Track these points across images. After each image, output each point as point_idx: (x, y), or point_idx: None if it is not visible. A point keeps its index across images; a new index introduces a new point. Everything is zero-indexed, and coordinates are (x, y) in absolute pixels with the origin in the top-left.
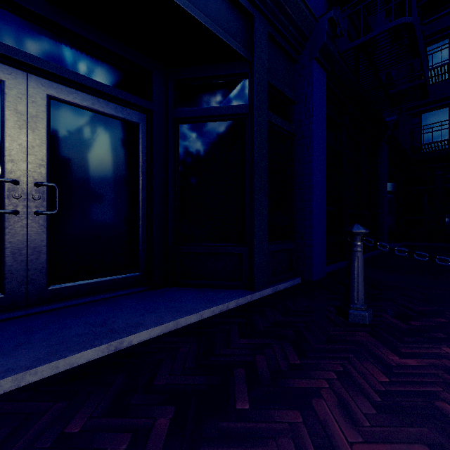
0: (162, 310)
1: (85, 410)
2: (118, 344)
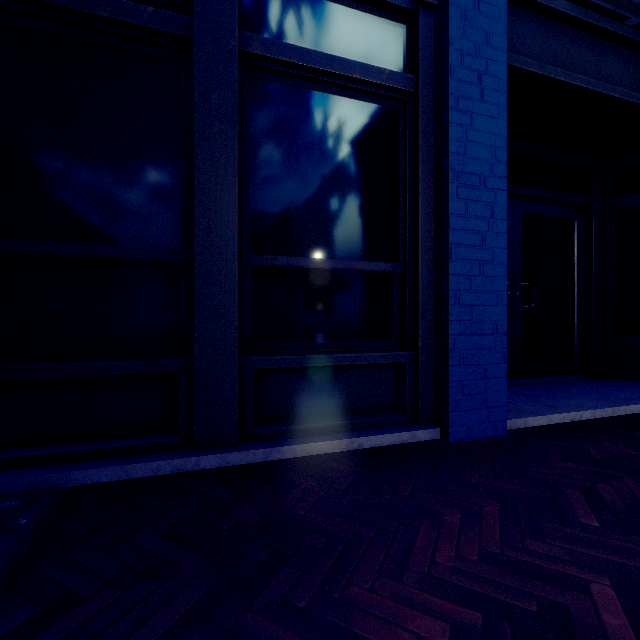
0: None
1: None
2: None
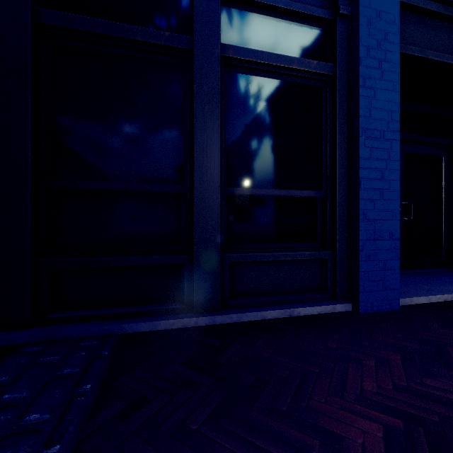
0: None
1: None
2: None
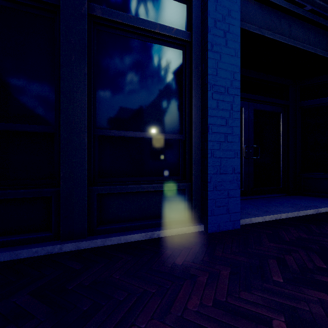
0: (316, 203)
1: (326, 227)
2: (317, 210)
